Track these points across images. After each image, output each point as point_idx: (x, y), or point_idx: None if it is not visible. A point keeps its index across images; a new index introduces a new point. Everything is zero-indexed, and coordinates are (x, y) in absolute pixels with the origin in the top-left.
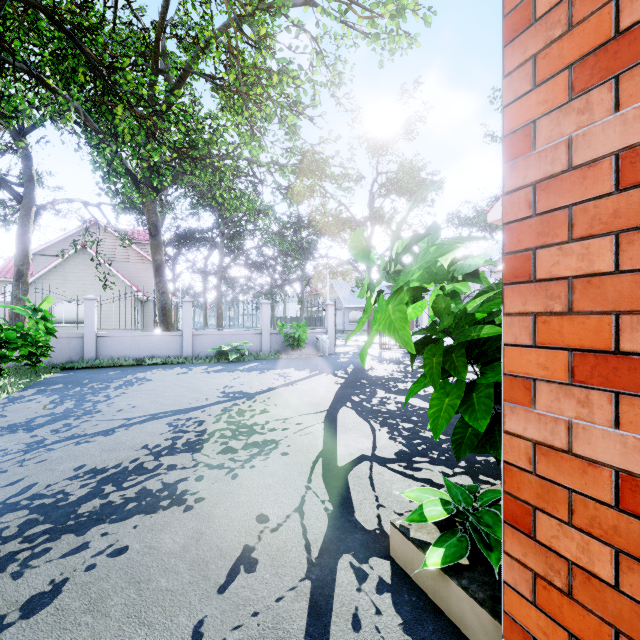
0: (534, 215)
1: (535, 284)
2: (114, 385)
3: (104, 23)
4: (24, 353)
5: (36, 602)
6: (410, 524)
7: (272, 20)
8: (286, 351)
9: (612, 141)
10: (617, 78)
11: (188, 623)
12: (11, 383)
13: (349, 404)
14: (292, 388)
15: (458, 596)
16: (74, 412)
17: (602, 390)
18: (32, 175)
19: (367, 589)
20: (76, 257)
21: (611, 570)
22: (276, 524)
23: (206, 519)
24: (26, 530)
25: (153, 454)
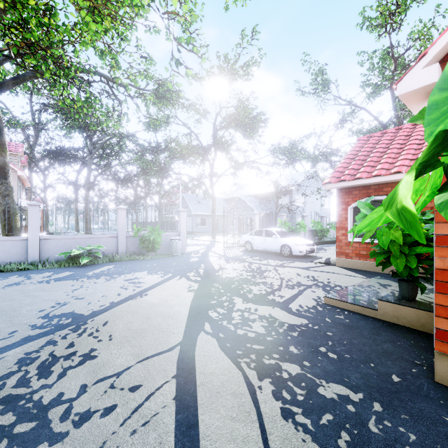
0: None
1: None
2: None
3: None
4: None
5: None
6: None
7: None
8: (142, 252)
9: None
10: None
11: None
12: None
13: (207, 326)
14: (140, 301)
15: None
16: None
17: None
18: None
19: None
20: None
21: None
22: None
23: None
24: None
25: None
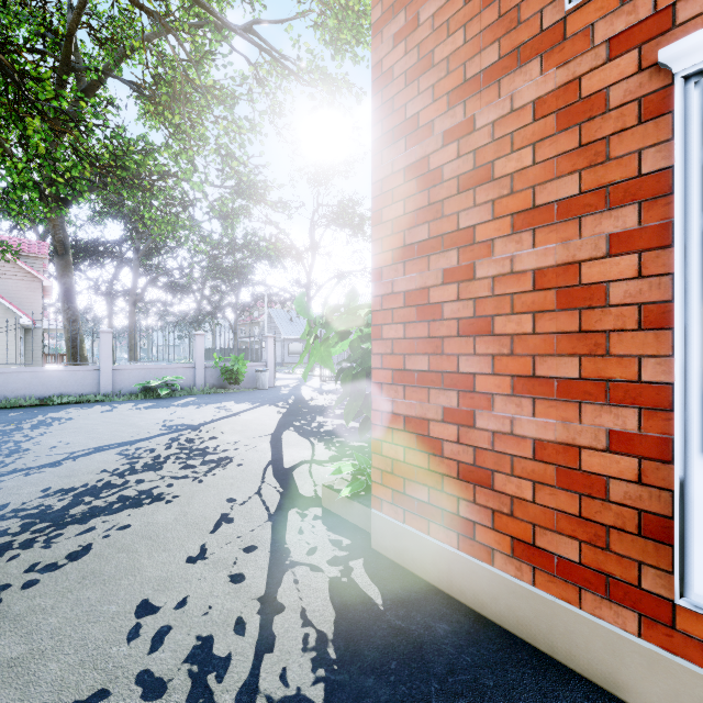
0: (382, 310)
1: (382, 341)
2: (27, 426)
3: None
4: None
5: (76, 554)
6: (334, 483)
7: (218, 70)
8: (223, 385)
9: (403, 287)
10: (404, 263)
11: (195, 546)
12: None
13: (292, 428)
14: (236, 419)
15: (357, 508)
16: None
17: (401, 385)
18: None
19: (307, 520)
20: None
21: (403, 456)
22: (242, 501)
23: (187, 505)
24: (29, 528)
25: (116, 475)
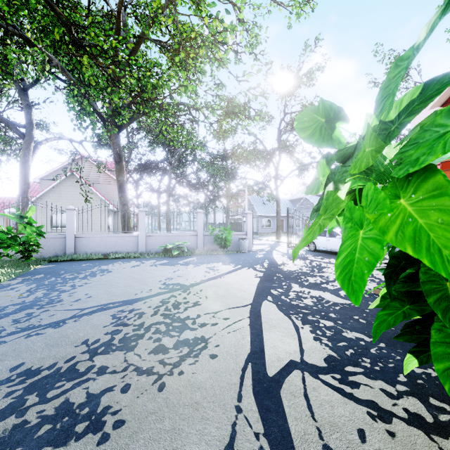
0: None
1: None
2: (81, 276)
3: (79, 1)
4: (15, 250)
5: None
6: None
7: None
8: (215, 248)
9: None
10: None
11: None
12: (6, 273)
13: (270, 298)
14: (220, 281)
15: None
16: (40, 301)
17: None
18: (31, 119)
19: None
20: (67, 180)
21: None
22: None
23: None
24: None
25: (89, 352)
